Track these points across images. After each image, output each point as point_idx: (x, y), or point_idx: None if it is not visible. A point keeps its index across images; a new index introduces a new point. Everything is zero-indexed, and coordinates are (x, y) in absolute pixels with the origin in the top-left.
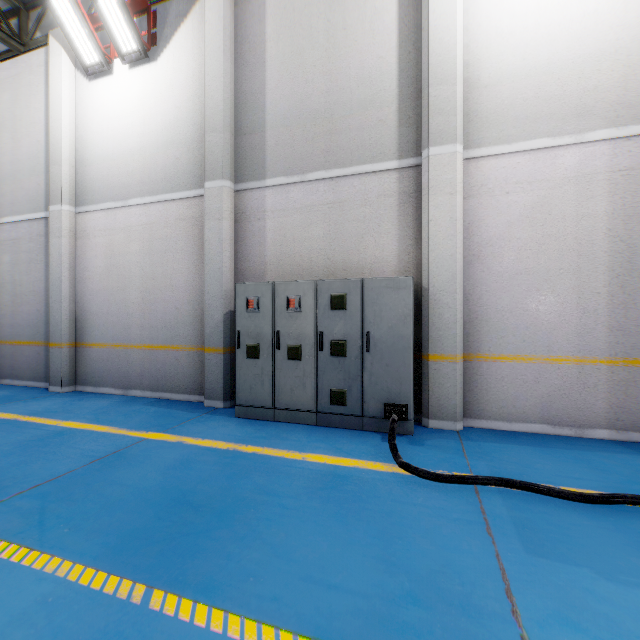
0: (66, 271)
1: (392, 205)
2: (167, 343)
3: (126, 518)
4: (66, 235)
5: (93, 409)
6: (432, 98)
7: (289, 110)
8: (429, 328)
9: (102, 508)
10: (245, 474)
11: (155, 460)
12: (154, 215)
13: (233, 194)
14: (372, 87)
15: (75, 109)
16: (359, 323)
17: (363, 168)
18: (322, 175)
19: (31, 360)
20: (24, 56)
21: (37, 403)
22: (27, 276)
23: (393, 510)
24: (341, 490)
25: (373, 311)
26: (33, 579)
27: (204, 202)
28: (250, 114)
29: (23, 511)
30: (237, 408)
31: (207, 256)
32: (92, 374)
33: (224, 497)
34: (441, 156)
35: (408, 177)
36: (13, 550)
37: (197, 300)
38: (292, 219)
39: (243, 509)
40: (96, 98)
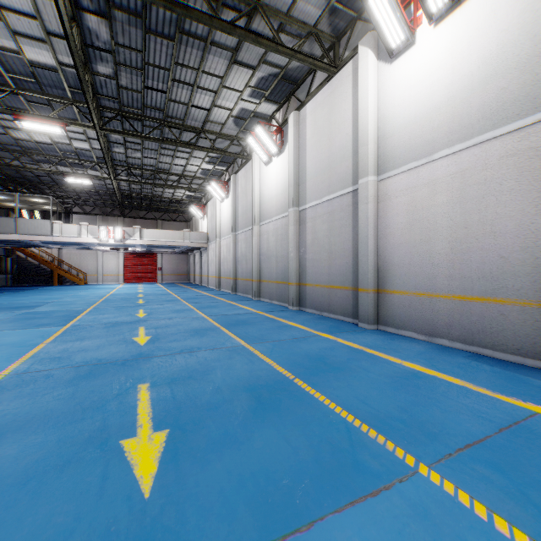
0: (371, 230)
1: None
2: (486, 295)
3: None
4: (371, 201)
5: (415, 352)
6: None
7: None
8: None
9: None
10: None
11: None
12: (466, 161)
13: None
14: None
15: (377, 95)
16: None
17: None
18: None
19: (341, 300)
20: (336, 76)
21: (361, 336)
22: (338, 238)
23: None
24: None
25: None
26: None
27: None
28: None
29: (497, 485)
30: None
31: None
32: (393, 317)
33: None
34: None
35: None
36: None
37: (537, 246)
38: None
39: None
40: (397, 75)
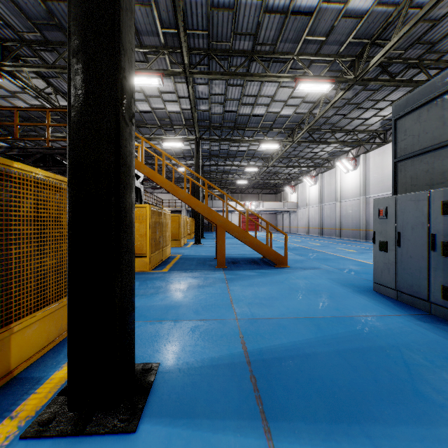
0: None
1: None
2: None
3: None
4: None
5: None
6: None
7: None
8: None
9: None
10: None
11: None
12: None
13: None
14: None
15: None
16: None
17: None
18: None
19: None
20: (385, 145)
21: None
22: None
23: None
24: None
25: None
26: None
27: None
28: None
29: None
30: None
31: None
32: None
33: None
34: None
35: None
36: None
37: None
38: None
39: None
40: None
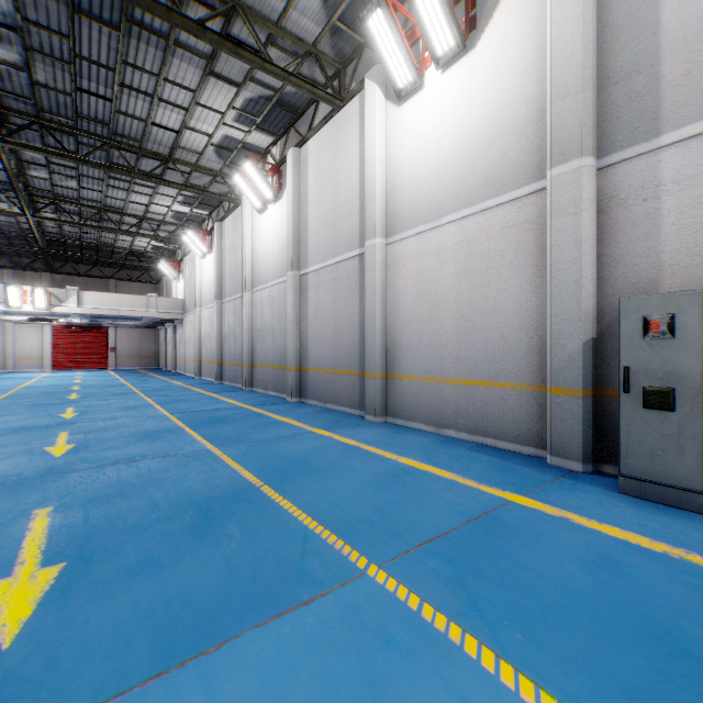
0: (379, 303)
1: None
2: (489, 379)
3: (598, 649)
4: (379, 268)
5: (417, 446)
6: None
7: None
8: None
9: (541, 610)
10: None
11: (553, 542)
12: (472, 229)
13: (594, 174)
14: None
15: (385, 141)
16: None
17: None
18: None
19: (347, 388)
20: (342, 111)
21: (363, 431)
22: (344, 311)
23: None
24: None
25: None
26: None
27: (549, 196)
28: (626, 50)
29: (440, 576)
30: (622, 480)
31: (554, 266)
32: (402, 407)
33: None
34: None
35: None
36: (471, 643)
37: (532, 325)
38: None
39: None
40: (406, 121)
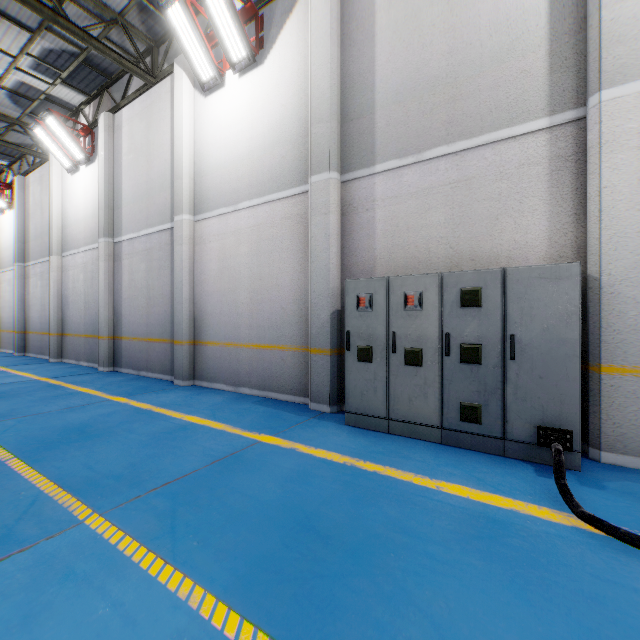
0: (187, 275)
1: (540, 175)
2: (273, 343)
3: (251, 539)
4: (187, 242)
5: (209, 404)
6: (606, 24)
7: (402, 84)
8: (601, 330)
9: (227, 521)
10: (371, 500)
11: (271, 468)
12: (261, 216)
13: (339, 186)
14: (510, 33)
15: (194, 126)
16: (499, 323)
17: (498, 134)
18: (443, 151)
19: (160, 355)
20: (155, 87)
21: (165, 395)
22: (157, 281)
23: (600, 594)
24: (504, 544)
25: (519, 308)
26: (167, 603)
27: (310, 197)
28: (357, 97)
29: (156, 511)
30: (346, 415)
31: (313, 253)
32: (207, 370)
33: (353, 529)
34: (621, 99)
35: (564, 136)
36: (149, 559)
37: (302, 299)
38: (406, 206)
39: (380, 551)
40: (211, 112)
